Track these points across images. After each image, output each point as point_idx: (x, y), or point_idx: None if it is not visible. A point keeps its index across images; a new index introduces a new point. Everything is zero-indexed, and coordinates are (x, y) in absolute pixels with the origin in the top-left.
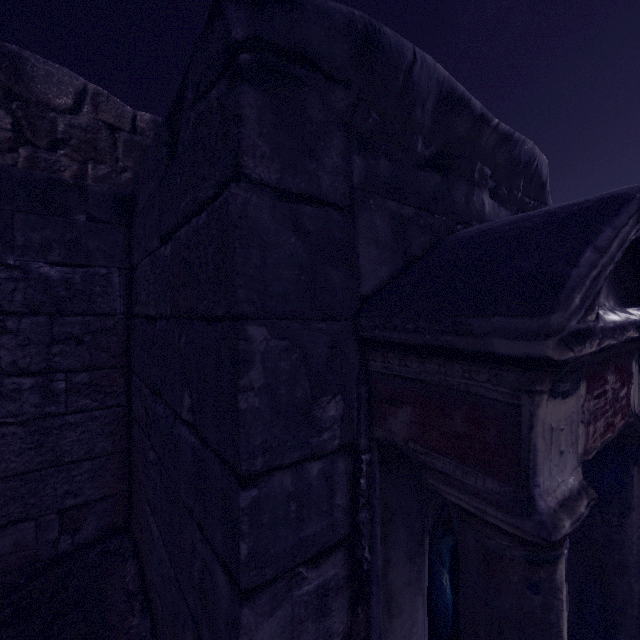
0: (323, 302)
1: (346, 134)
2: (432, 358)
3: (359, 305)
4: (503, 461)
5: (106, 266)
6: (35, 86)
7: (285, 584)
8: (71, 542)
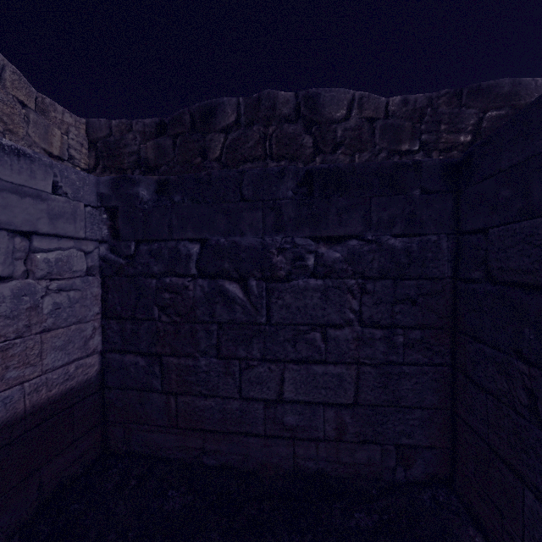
0: None
1: None
2: None
3: None
4: None
5: (435, 233)
6: (324, 111)
7: None
8: (403, 475)
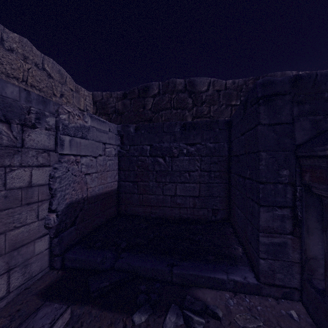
0: (282, 147)
1: (291, 103)
2: (311, 158)
3: (296, 147)
4: (326, 180)
5: (223, 142)
6: (197, 87)
7: (271, 209)
8: (214, 218)
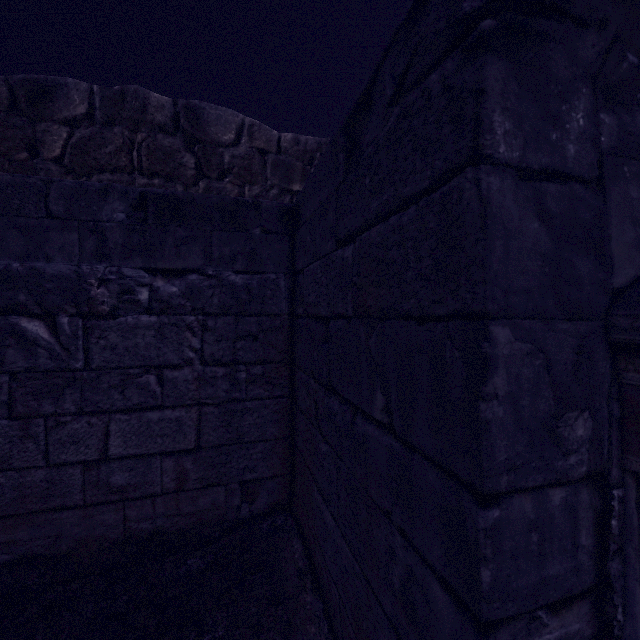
0: (567, 297)
1: (591, 89)
2: None
3: (609, 300)
4: None
5: (275, 272)
6: (209, 129)
7: (522, 626)
8: (248, 510)
